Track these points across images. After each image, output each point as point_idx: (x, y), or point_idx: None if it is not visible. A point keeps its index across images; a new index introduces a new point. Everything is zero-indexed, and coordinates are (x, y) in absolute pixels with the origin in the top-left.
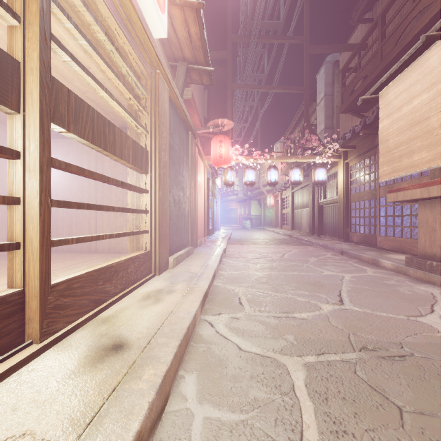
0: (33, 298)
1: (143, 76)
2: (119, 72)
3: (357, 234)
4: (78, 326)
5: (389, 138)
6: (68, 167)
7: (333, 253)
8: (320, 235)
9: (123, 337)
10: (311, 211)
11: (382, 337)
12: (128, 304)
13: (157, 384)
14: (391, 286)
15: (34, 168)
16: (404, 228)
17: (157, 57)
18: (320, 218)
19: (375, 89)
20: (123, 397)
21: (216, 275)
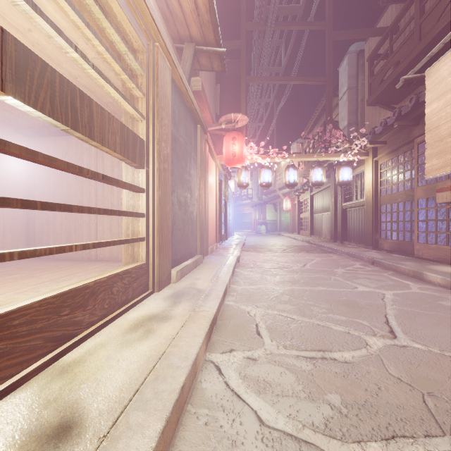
0: None
1: (138, 48)
2: (111, 47)
3: (388, 241)
4: (19, 383)
5: (441, 125)
6: (3, 146)
7: (362, 262)
8: (343, 241)
9: (78, 409)
10: (333, 216)
11: None
12: (107, 338)
13: None
14: (449, 309)
15: None
16: (450, 234)
17: (154, 23)
18: (344, 222)
19: (421, 65)
20: None
21: (227, 291)
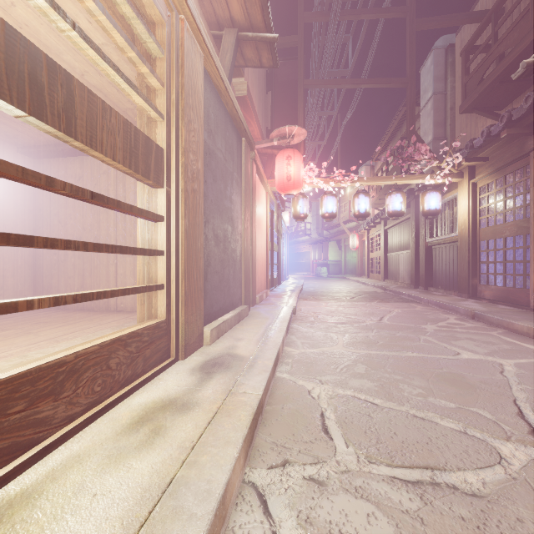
0: None
1: (154, 19)
2: (120, 25)
3: (491, 288)
4: None
5: None
6: None
7: (457, 316)
8: (427, 287)
9: None
10: (414, 255)
11: None
12: (90, 444)
13: None
14: None
15: None
16: None
17: None
18: (428, 263)
19: None
20: None
21: (280, 357)
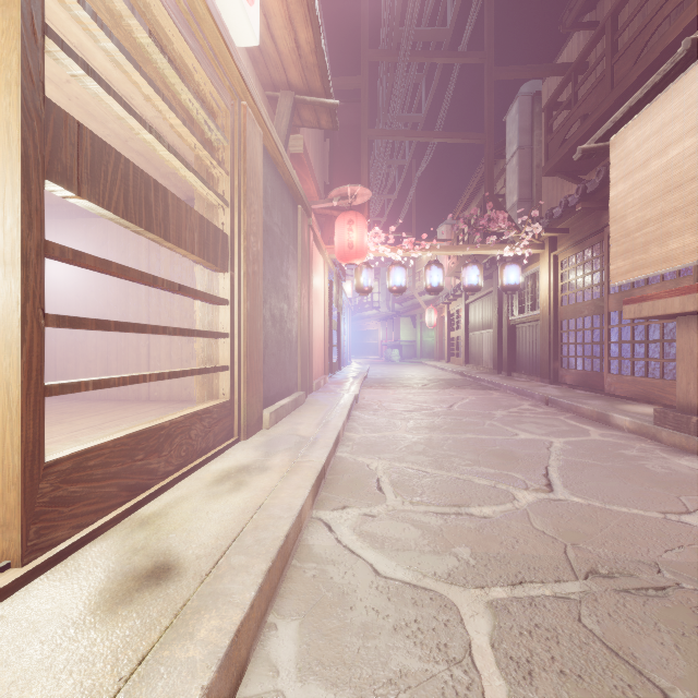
0: (10, 488)
1: (219, 110)
2: (180, 105)
3: (571, 372)
4: (96, 534)
5: (627, 214)
6: (79, 258)
7: (532, 402)
8: (510, 373)
9: (172, 555)
10: (497, 335)
11: (622, 551)
12: (188, 491)
13: (221, 649)
14: (631, 459)
15: (13, 258)
16: (649, 362)
17: (242, 79)
18: (511, 345)
19: (603, 132)
20: (156, 676)
21: (340, 440)
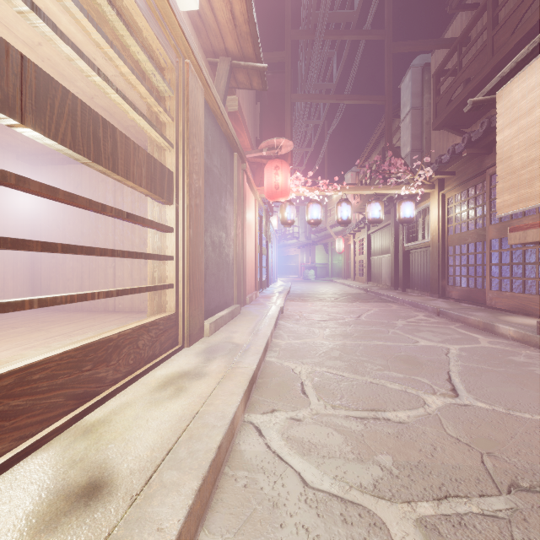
0: None
1: (166, 66)
2: (134, 64)
3: (457, 288)
4: (39, 444)
5: (513, 155)
6: (22, 184)
7: (426, 313)
8: (405, 289)
9: (107, 469)
10: (394, 258)
11: (537, 461)
12: (133, 397)
13: None
14: (521, 365)
15: None
16: (526, 280)
17: (185, 38)
18: (406, 266)
19: (491, 86)
20: None
21: (269, 346)
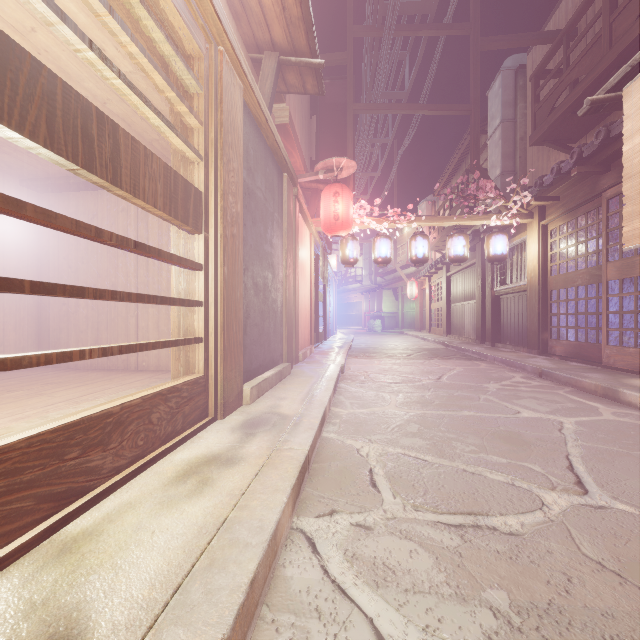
0: None
1: (192, 53)
2: (153, 54)
3: (562, 343)
4: None
5: None
6: None
7: (524, 374)
8: (494, 343)
9: (79, 621)
10: (480, 306)
11: None
12: (139, 494)
13: None
14: None
15: None
16: None
17: (216, 15)
18: (495, 315)
19: (617, 79)
20: None
21: (326, 417)
